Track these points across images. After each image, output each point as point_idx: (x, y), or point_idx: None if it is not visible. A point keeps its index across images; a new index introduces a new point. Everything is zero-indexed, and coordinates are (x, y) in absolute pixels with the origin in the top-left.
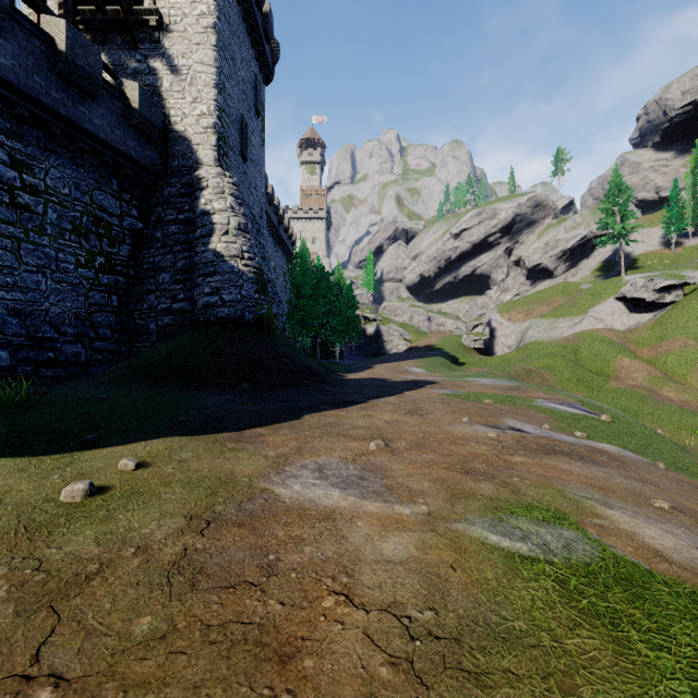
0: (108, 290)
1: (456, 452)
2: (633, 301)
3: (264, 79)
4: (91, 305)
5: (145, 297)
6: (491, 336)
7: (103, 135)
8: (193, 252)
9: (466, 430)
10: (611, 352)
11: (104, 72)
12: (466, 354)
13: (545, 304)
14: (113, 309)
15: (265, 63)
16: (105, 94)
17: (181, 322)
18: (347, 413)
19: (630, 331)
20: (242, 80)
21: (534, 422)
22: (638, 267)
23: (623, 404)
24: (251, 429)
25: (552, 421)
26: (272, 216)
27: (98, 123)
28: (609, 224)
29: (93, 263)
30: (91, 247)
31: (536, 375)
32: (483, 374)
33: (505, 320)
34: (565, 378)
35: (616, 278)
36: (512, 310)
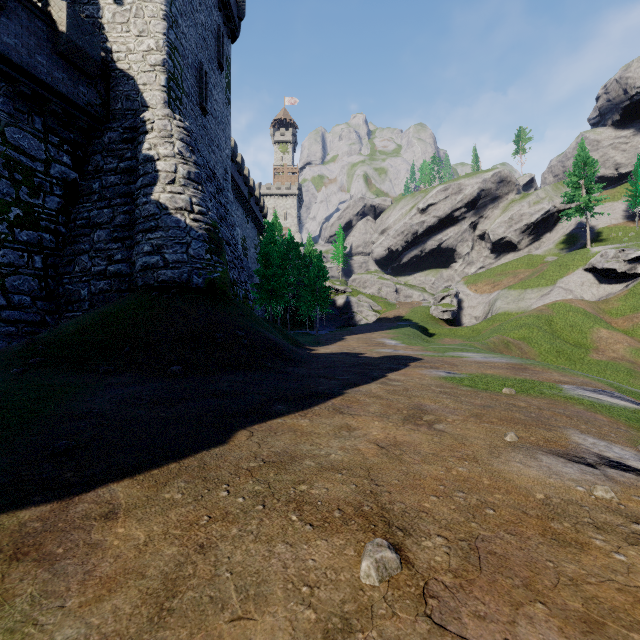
0: (28, 249)
1: (597, 596)
2: (602, 272)
3: (229, 33)
4: (2, 266)
5: (77, 258)
6: (458, 307)
7: (16, 58)
8: (134, 205)
9: (535, 472)
10: (587, 323)
11: (36, 1)
12: (435, 325)
13: (511, 276)
14: (36, 271)
15: (230, 16)
16: (20, 8)
17: (118, 287)
18: (311, 423)
19: (602, 301)
20: (201, 24)
21: (614, 437)
22: (603, 240)
23: (610, 378)
24: (104, 485)
25: (630, 430)
26: (242, 186)
27: (10, 42)
28: (575, 197)
29: (5, 214)
30: (2, 194)
31: (514, 347)
32: (465, 347)
33: (472, 291)
34: (544, 350)
35: (583, 250)
36: (478, 282)
